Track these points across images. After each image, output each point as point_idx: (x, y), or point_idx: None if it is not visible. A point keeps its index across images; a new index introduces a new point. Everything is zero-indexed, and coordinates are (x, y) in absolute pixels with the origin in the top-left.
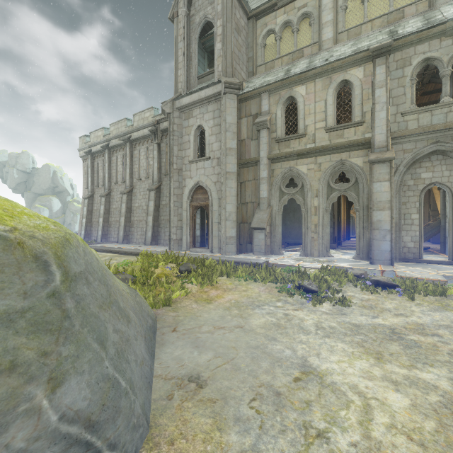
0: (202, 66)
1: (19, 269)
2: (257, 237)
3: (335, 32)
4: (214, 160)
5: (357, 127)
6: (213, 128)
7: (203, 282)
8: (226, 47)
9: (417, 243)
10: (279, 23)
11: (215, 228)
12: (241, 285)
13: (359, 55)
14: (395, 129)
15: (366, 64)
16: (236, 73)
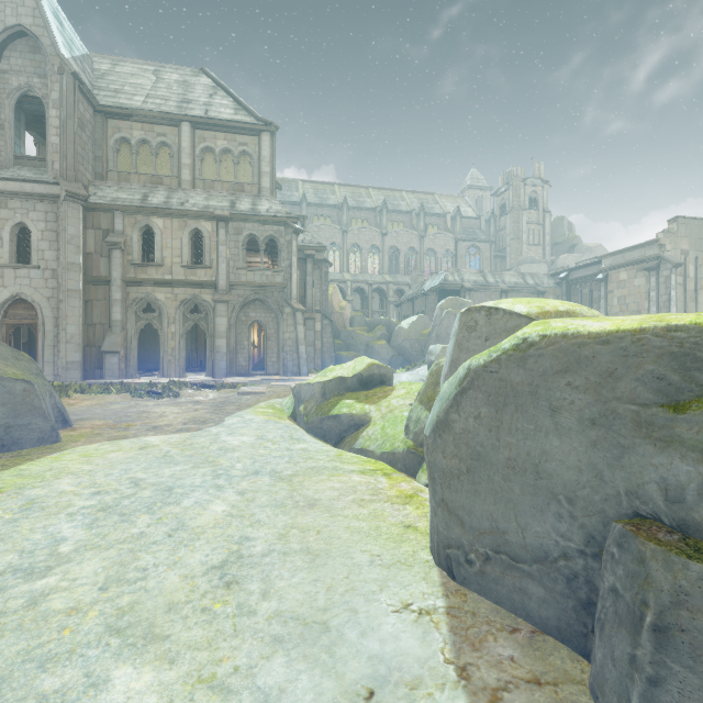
0: (17, 131)
1: (30, 362)
2: (110, 361)
3: (193, 177)
4: (48, 271)
5: (208, 270)
6: (45, 232)
7: (61, 396)
8: (66, 146)
9: (247, 362)
10: (137, 137)
11: (49, 353)
12: (98, 397)
13: (208, 213)
14: (233, 278)
15: (214, 221)
16: (79, 175)
